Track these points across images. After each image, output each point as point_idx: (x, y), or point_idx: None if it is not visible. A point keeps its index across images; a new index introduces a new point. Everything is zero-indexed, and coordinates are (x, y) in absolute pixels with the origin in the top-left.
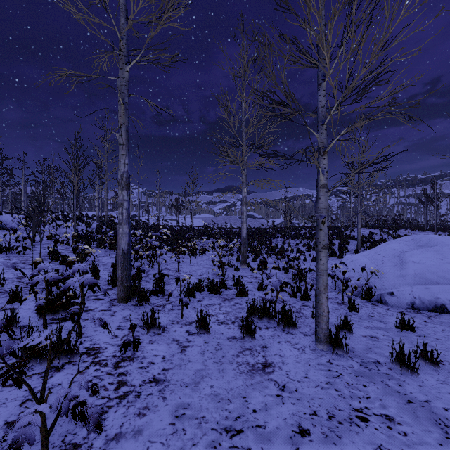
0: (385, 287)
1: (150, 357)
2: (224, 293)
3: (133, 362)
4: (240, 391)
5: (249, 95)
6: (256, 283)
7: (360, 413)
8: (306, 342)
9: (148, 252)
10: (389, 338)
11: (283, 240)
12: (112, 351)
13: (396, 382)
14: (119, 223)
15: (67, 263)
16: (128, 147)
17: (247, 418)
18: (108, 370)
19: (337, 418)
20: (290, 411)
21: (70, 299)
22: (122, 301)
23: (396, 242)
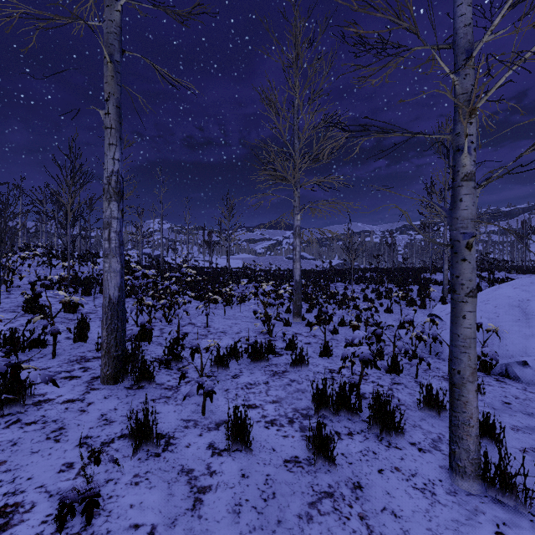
0: (511, 353)
1: (120, 534)
2: (272, 362)
3: None
4: None
5: (303, 89)
6: (317, 344)
7: None
8: (431, 470)
9: (162, 301)
10: None
11: (344, 284)
12: (39, 517)
13: None
14: (104, 254)
15: None
16: (120, 133)
17: None
18: None
19: None
20: None
21: None
22: (109, 382)
23: (508, 287)
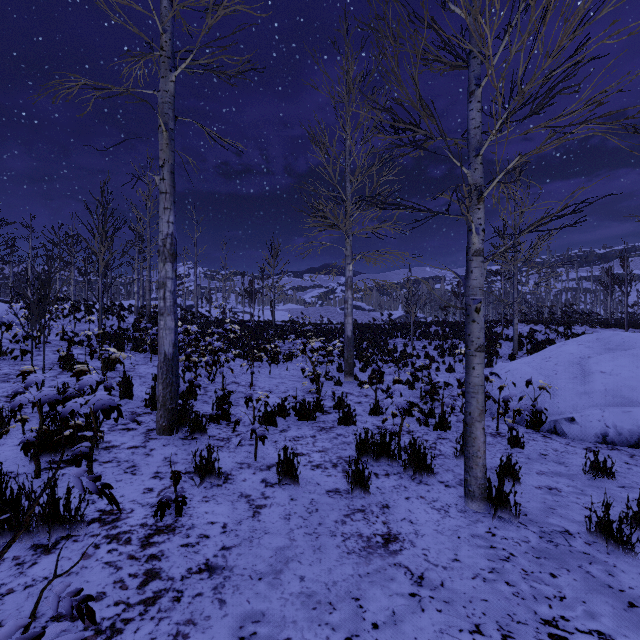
0: (561, 410)
1: (202, 526)
2: (320, 419)
3: (173, 535)
4: (349, 588)
5: (356, 128)
6: (368, 403)
7: (554, 628)
8: (450, 498)
9: (206, 358)
10: (577, 491)
11: (405, 340)
12: (141, 515)
13: (602, 567)
14: (159, 313)
15: (73, 374)
16: (174, 197)
17: (363, 639)
18: (131, 550)
19: (516, 639)
20: (436, 626)
21: (77, 432)
22: (165, 433)
23: (573, 344)
